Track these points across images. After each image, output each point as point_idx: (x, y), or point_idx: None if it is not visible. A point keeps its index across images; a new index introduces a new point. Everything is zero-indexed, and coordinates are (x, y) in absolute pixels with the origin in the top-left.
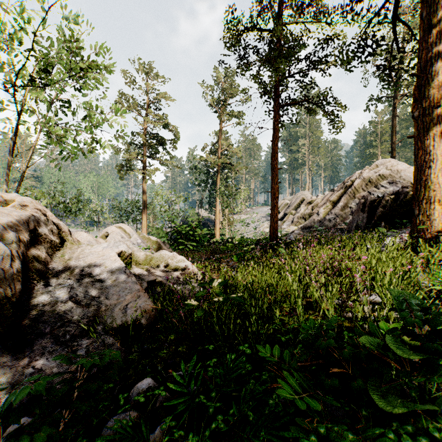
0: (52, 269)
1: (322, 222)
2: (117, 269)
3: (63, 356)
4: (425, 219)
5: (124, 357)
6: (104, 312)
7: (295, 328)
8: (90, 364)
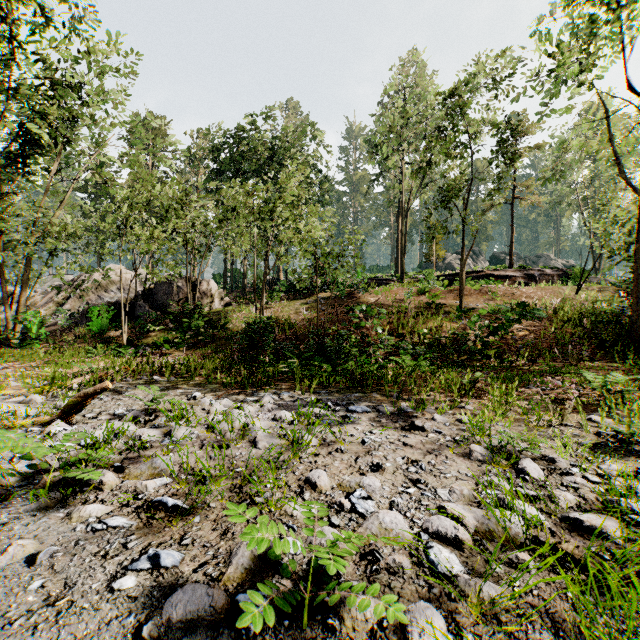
0: None
1: None
2: None
3: None
4: None
5: None
6: None
7: None
8: None
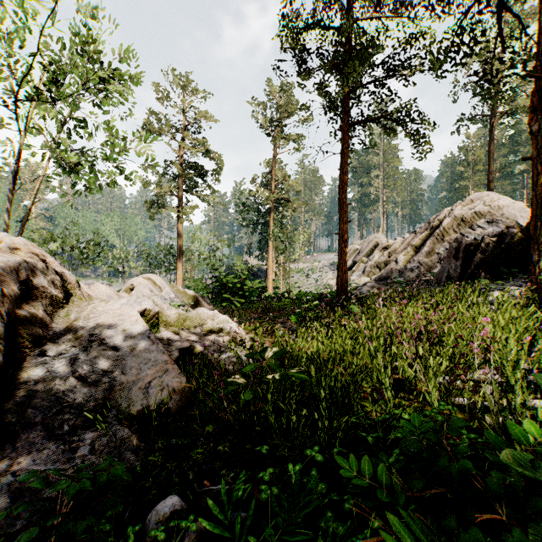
0: (51, 333)
1: (401, 272)
2: (139, 333)
3: (37, 473)
4: None
5: (143, 457)
6: (118, 392)
7: (384, 420)
8: (74, 492)
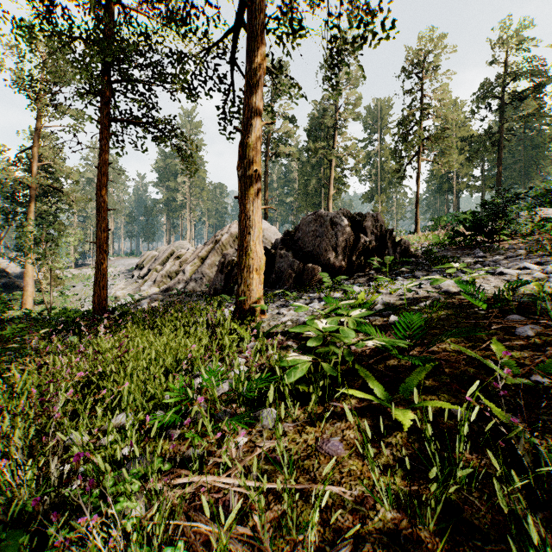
0: None
1: (188, 283)
2: None
3: None
4: (246, 289)
5: None
6: None
7: None
8: None
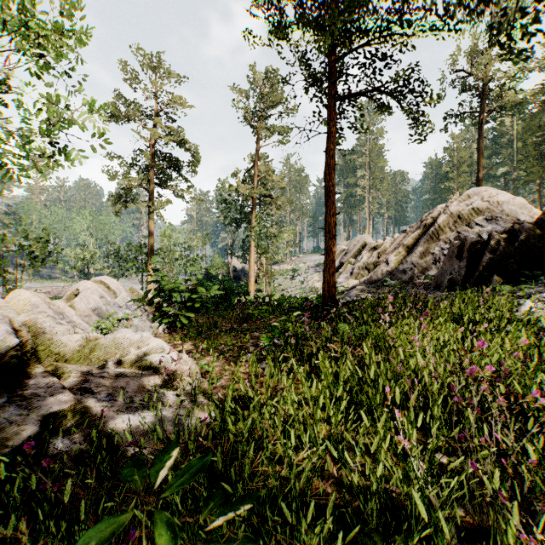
0: None
1: (393, 274)
2: None
3: None
4: None
5: None
6: None
7: None
8: None
